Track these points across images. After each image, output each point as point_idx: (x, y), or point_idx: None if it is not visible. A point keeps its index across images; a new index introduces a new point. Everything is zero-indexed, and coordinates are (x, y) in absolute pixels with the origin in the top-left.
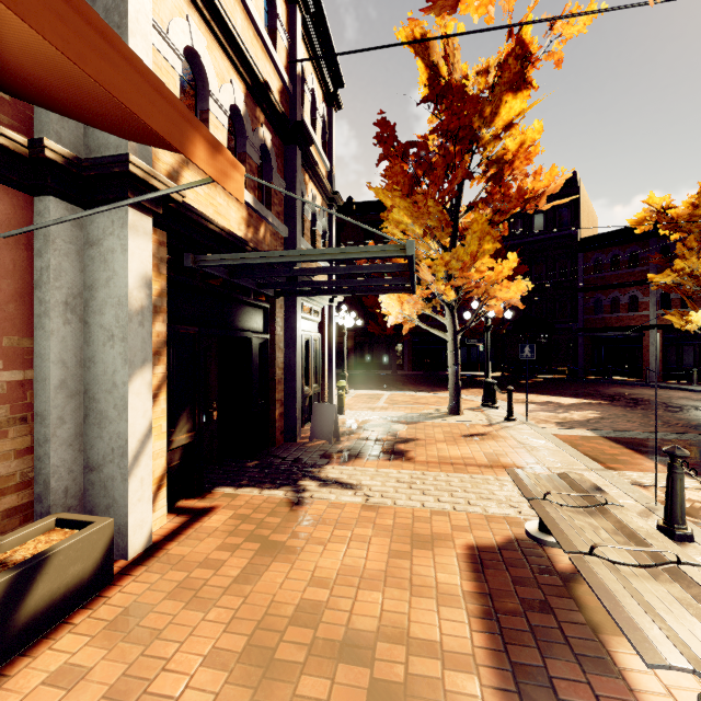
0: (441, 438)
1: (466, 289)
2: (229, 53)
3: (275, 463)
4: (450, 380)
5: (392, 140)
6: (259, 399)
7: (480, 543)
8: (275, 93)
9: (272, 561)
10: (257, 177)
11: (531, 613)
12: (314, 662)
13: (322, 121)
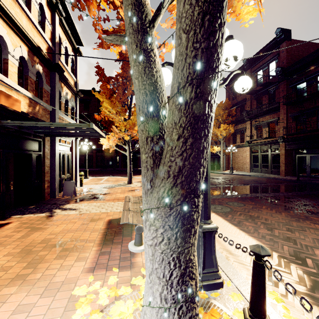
0: (120, 192)
1: (132, 136)
2: (19, 35)
3: (43, 206)
4: (128, 171)
5: (103, 75)
6: (36, 180)
7: (114, 218)
8: (44, 50)
9: (35, 232)
10: (35, 85)
11: (118, 230)
12: (45, 249)
13: (72, 59)
